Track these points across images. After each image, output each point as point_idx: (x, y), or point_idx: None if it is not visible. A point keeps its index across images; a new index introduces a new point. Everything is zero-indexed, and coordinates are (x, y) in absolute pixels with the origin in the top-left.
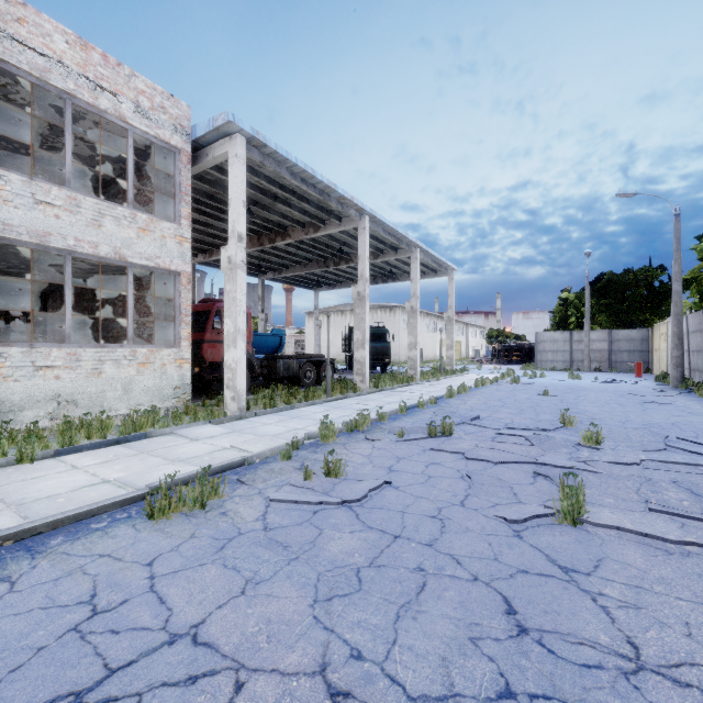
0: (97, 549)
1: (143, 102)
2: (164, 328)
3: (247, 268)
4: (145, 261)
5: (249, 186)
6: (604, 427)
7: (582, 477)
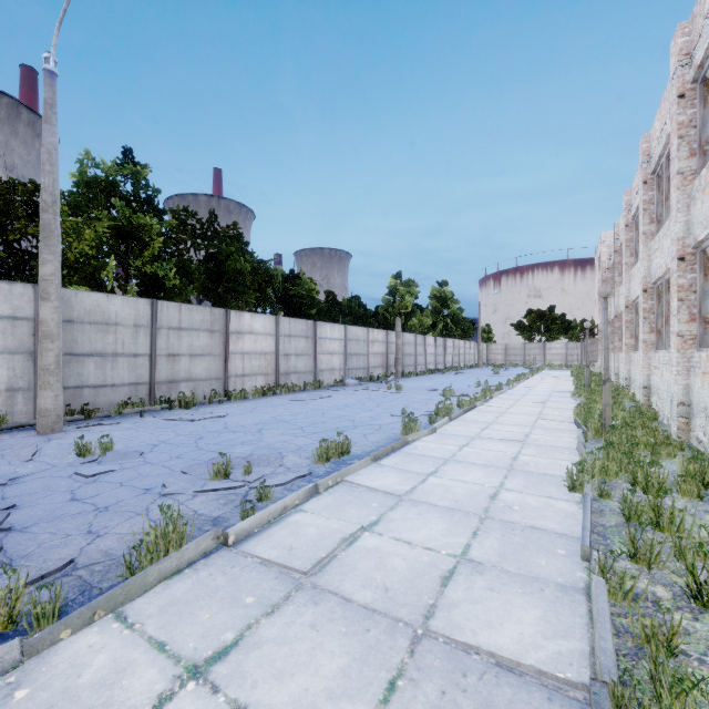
0: (357, 447)
1: None
2: None
3: None
4: None
5: None
6: None
7: None
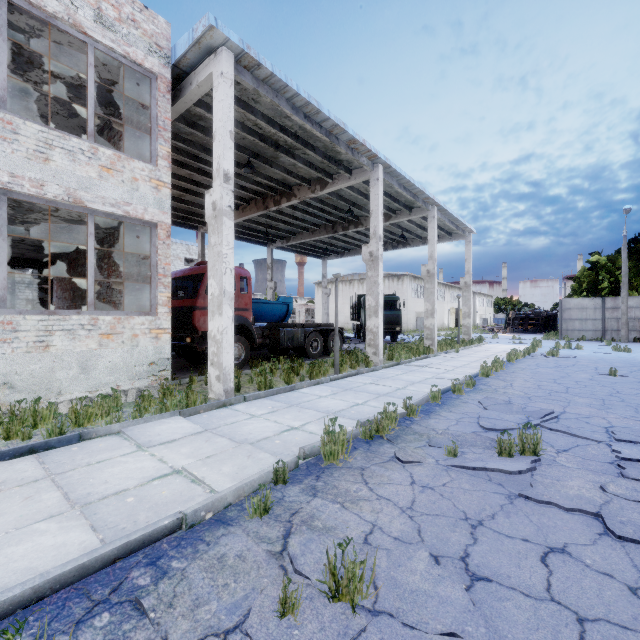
0: None
1: (107, 11)
2: (142, 292)
3: (256, 237)
4: (110, 208)
5: (246, 130)
6: None
7: None
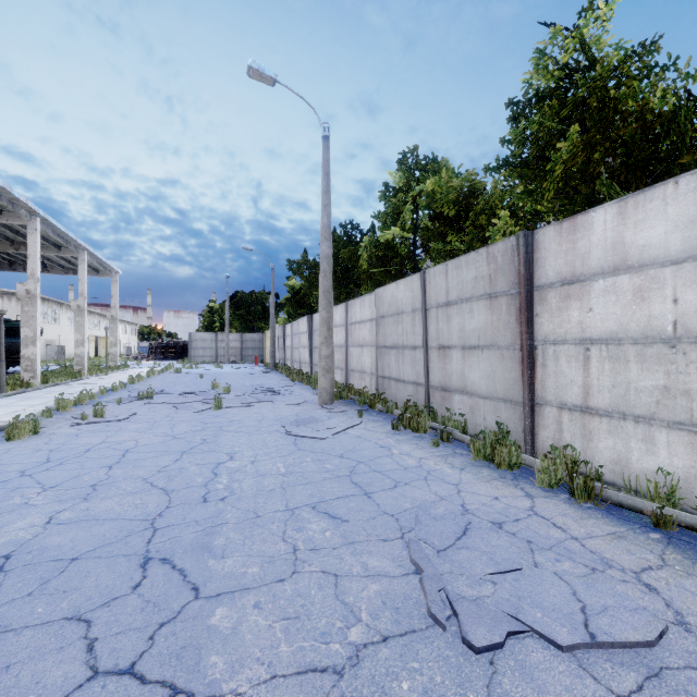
0: (1, 449)
1: None
2: None
3: None
4: None
5: None
6: (233, 387)
7: (222, 401)
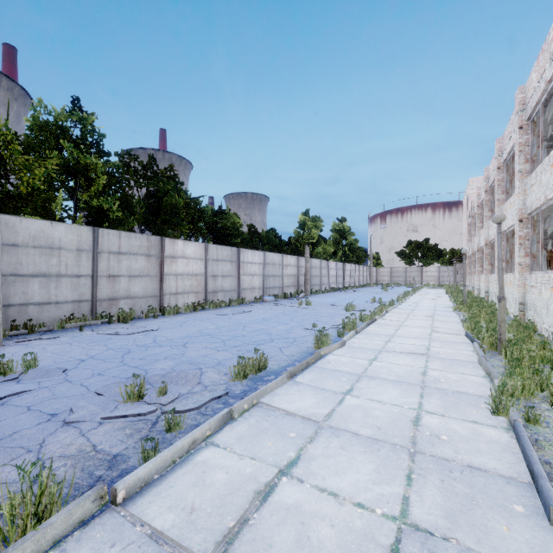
0: (273, 361)
1: None
2: None
3: None
4: None
5: None
6: None
7: None
